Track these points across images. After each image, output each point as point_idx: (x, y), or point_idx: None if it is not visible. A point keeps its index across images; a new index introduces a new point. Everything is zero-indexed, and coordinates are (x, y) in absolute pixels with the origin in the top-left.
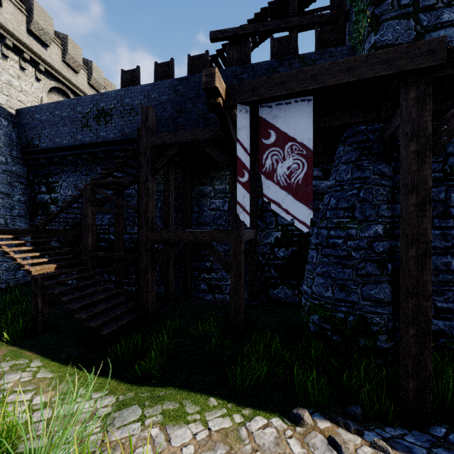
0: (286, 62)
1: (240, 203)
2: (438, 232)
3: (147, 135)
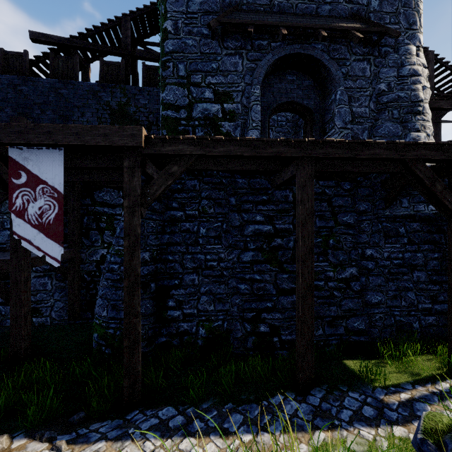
0: (108, 89)
1: None
2: (189, 256)
3: None
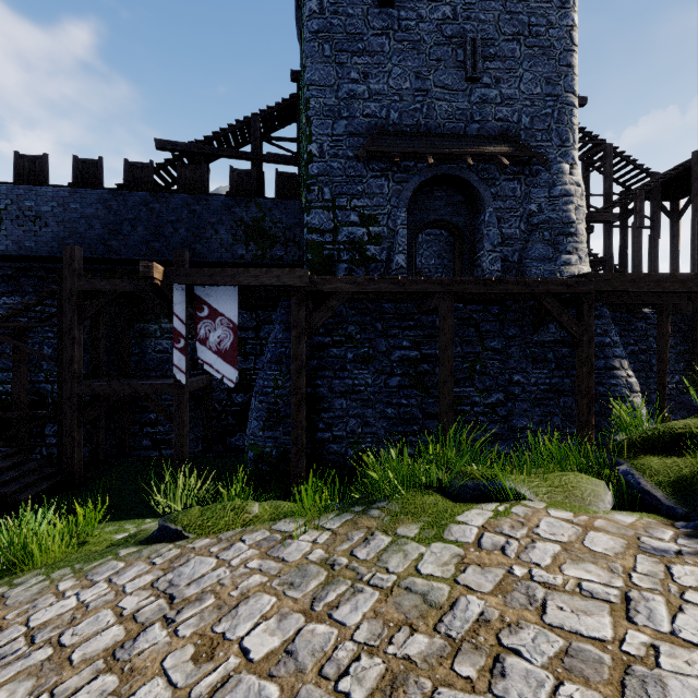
0: (243, 204)
1: (176, 365)
2: (338, 381)
3: (72, 279)
